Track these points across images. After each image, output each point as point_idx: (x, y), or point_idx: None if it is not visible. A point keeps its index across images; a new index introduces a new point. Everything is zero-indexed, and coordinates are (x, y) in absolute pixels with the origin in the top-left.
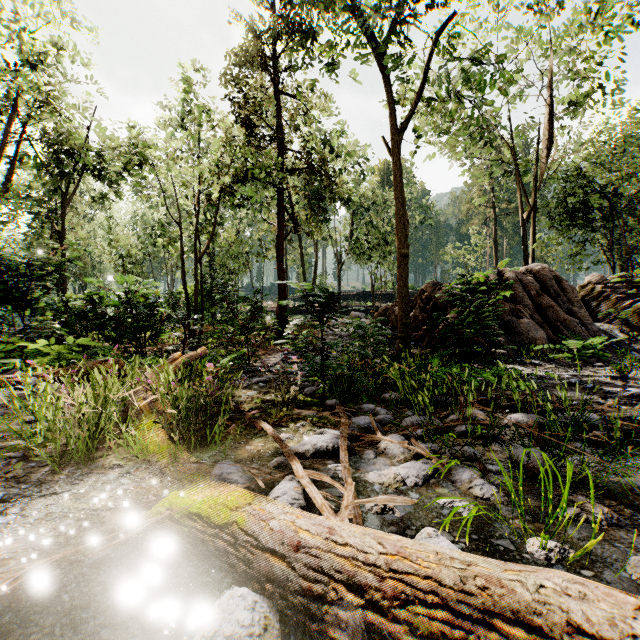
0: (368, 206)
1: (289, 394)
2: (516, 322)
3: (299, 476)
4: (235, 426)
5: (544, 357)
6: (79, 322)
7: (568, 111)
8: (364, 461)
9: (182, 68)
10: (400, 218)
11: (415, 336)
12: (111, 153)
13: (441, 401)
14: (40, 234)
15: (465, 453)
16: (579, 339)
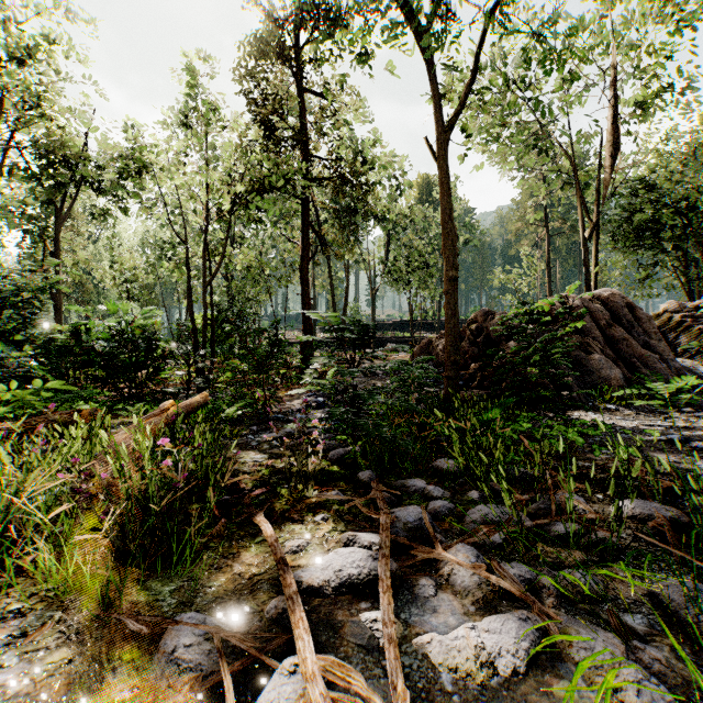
0: (406, 225)
1: (307, 465)
2: (585, 358)
3: (306, 674)
4: (225, 522)
5: (622, 401)
6: (65, 358)
7: (636, 114)
8: (418, 603)
9: (188, 57)
10: (448, 233)
11: (464, 374)
12: (102, 157)
13: (514, 474)
14: (31, 255)
15: (579, 586)
16: (660, 378)
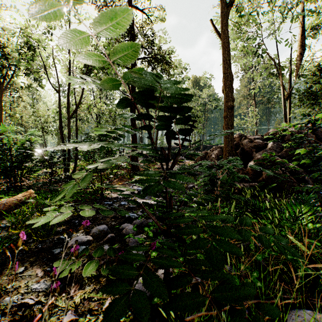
0: None
1: None
2: None
3: None
4: None
5: None
6: None
7: (312, 33)
8: None
9: None
10: (226, 77)
11: None
12: None
13: None
14: None
15: None
16: None
